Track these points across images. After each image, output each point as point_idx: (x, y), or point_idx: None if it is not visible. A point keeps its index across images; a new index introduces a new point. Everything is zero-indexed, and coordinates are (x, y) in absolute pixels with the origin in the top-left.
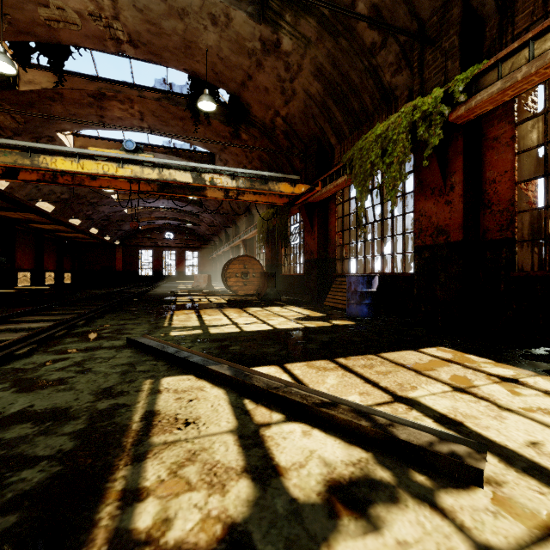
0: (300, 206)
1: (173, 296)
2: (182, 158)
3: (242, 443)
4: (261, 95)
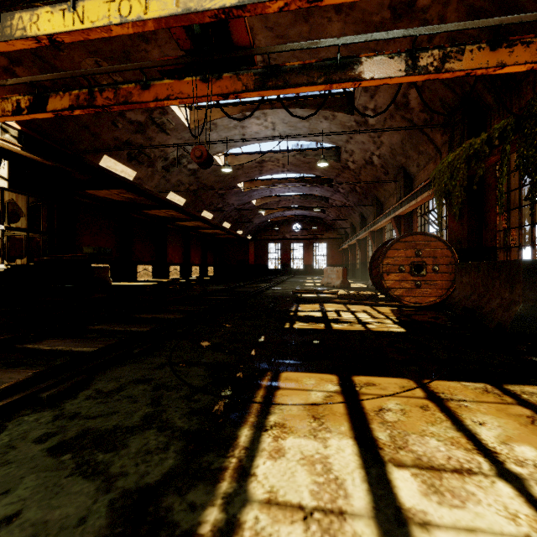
0: None
1: (293, 302)
2: (308, 109)
3: None
4: None
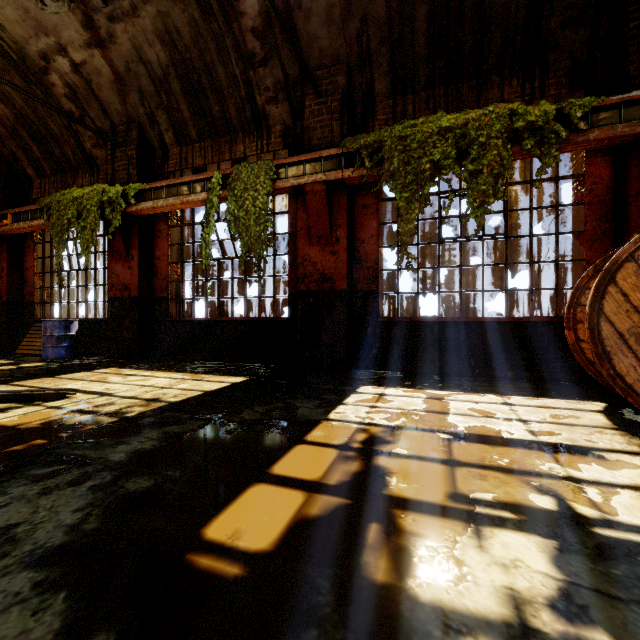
0: None
1: None
2: None
3: None
4: None
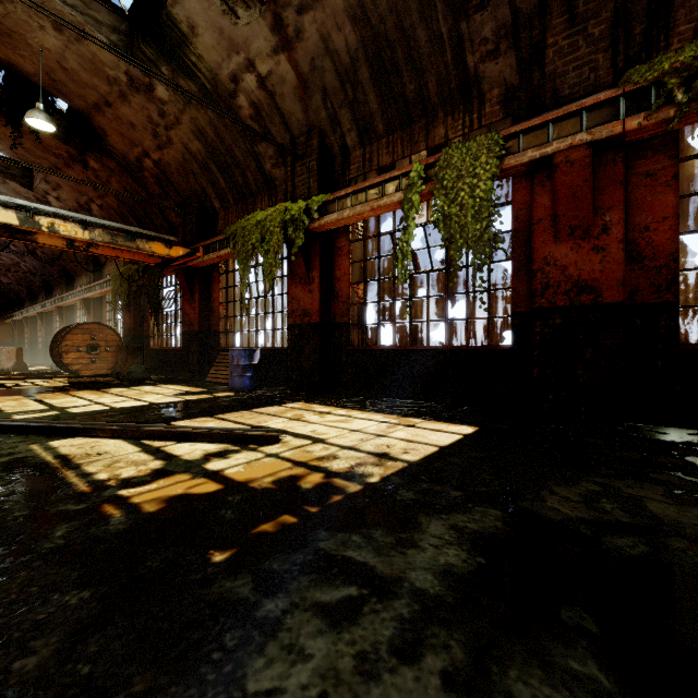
0: (177, 269)
1: None
2: None
3: (150, 453)
4: (124, 128)
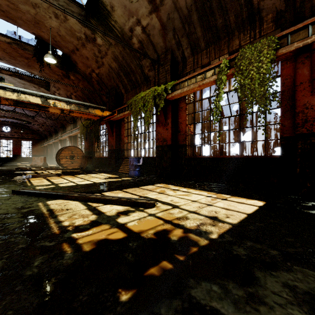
0: (106, 121)
1: (20, 171)
2: (24, 80)
3: (90, 210)
4: (84, 60)
